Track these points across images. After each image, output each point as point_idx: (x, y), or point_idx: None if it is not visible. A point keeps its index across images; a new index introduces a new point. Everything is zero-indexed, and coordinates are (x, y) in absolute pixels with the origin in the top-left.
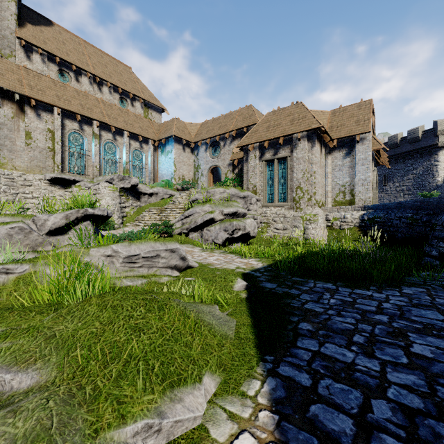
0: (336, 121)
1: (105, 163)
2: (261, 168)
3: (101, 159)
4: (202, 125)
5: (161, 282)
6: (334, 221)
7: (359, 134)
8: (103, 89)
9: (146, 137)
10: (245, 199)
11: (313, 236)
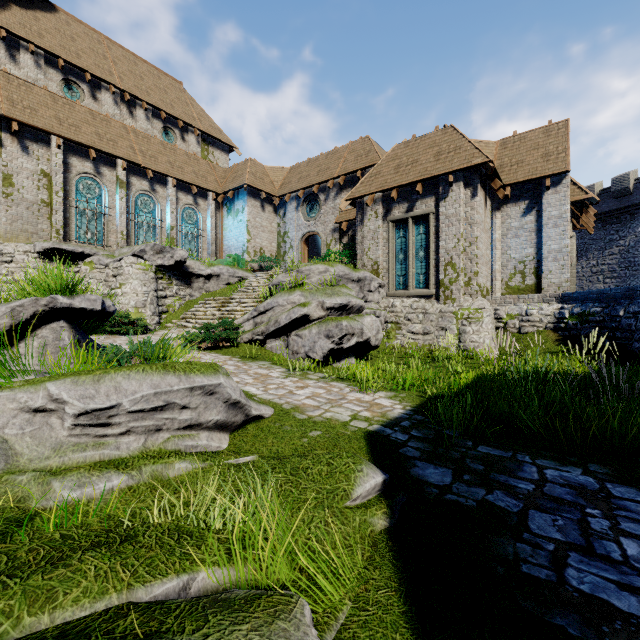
0: (508, 156)
1: (136, 227)
2: (387, 233)
3: (131, 222)
4: (291, 170)
5: (171, 475)
6: (508, 320)
7: (550, 175)
8: (135, 112)
9: (204, 188)
10: (360, 283)
11: (474, 346)
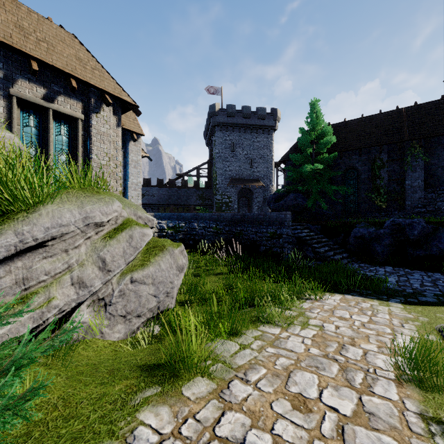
0: None
1: None
2: (7, 110)
3: None
4: None
5: None
6: None
7: (136, 132)
8: None
9: None
10: None
11: None
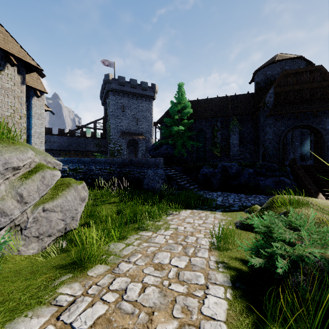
0: None
1: None
2: None
3: None
4: None
5: None
6: None
7: (39, 90)
8: None
9: None
10: None
11: None
